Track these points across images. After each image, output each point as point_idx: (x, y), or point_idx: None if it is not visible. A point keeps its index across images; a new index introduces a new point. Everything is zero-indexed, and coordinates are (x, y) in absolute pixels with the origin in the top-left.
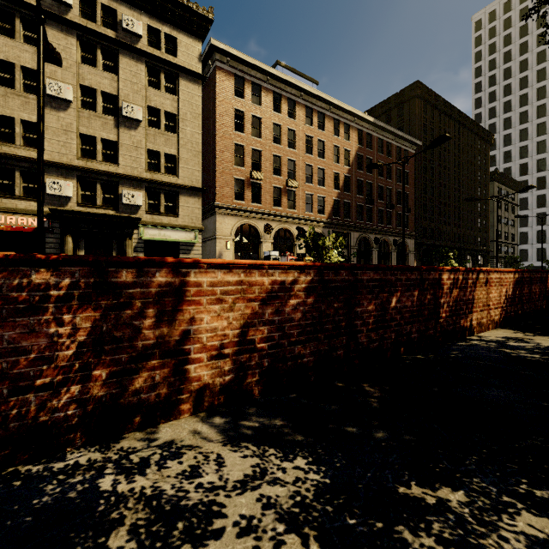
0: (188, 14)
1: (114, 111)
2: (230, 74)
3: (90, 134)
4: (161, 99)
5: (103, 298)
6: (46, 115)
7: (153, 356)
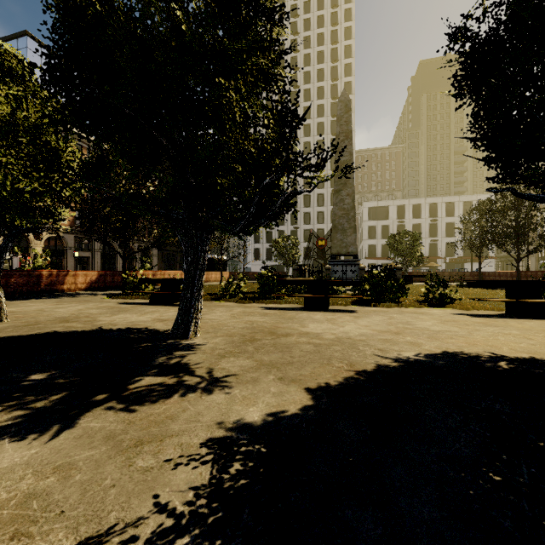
0: None
1: None
2: None
3: None
4: None
5: None
6: None
7: None
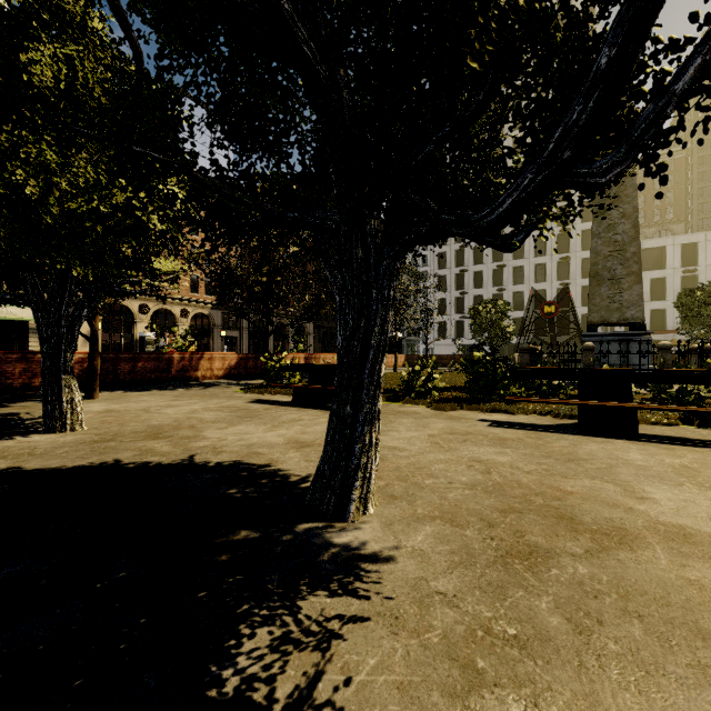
0: None
1: None
2: None
3: None
4: None
5: (26, 361)
6: None
7: (39, 375)
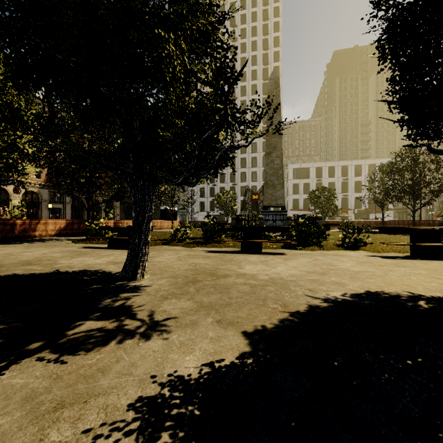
0: None
1: None
2: None
3: None
4: None
5: None
6: None
7: None
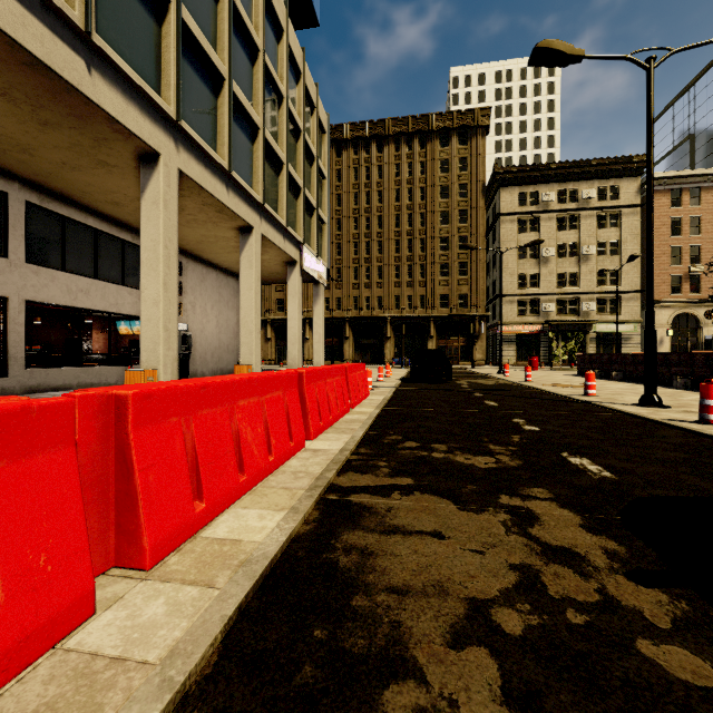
0: (629, 165)
1: (575, 252)
2: (666, 191)
3: (562, 271)
4: (607, 234)
5: None
6: (541, 268)
7: None
